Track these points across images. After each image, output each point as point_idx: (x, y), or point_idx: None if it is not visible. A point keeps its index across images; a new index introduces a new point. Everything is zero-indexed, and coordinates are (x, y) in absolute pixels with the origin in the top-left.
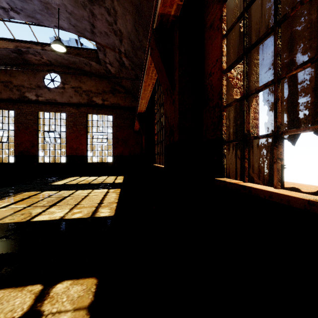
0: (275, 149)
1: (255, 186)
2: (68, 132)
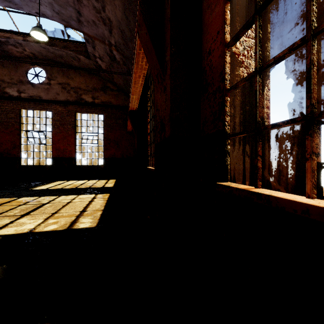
0: (308, 139)
1: (275, 193)
2: (54, 132)
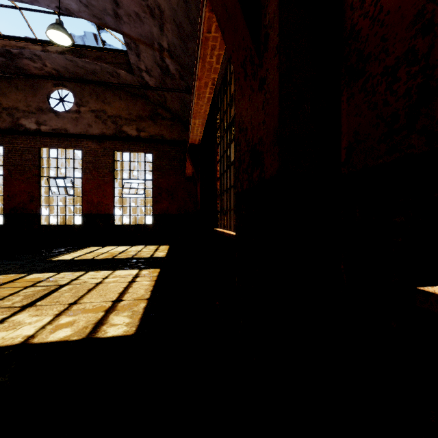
0: None
1: None
2: (85, 179)
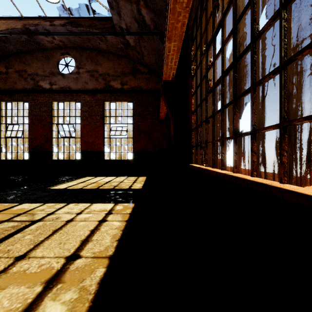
0: None
1: None
2: (83, 124)
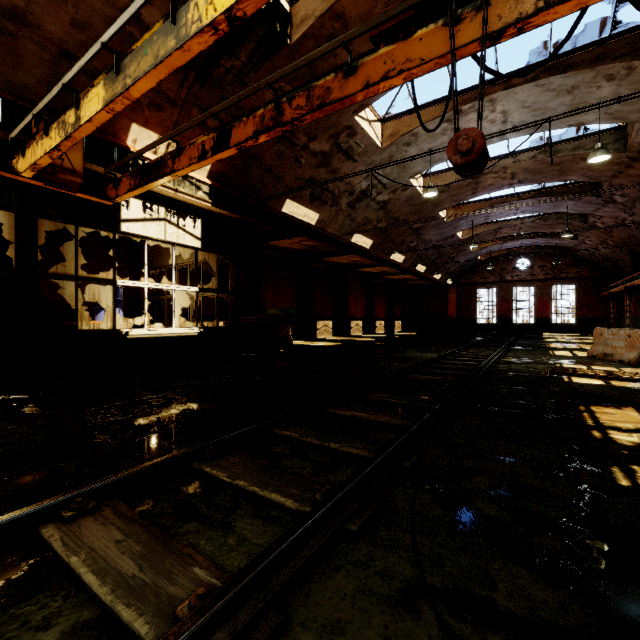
0: None
1: None
2: (535, 301)
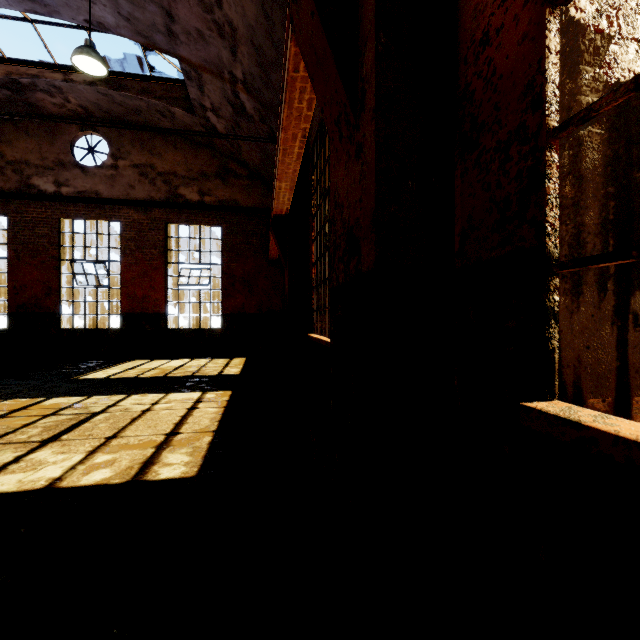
0: None
1: None
2: (125, 264)
